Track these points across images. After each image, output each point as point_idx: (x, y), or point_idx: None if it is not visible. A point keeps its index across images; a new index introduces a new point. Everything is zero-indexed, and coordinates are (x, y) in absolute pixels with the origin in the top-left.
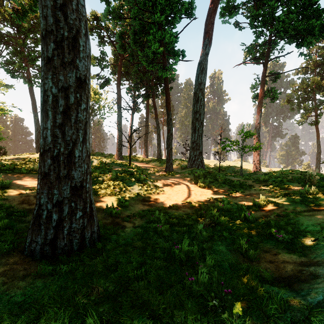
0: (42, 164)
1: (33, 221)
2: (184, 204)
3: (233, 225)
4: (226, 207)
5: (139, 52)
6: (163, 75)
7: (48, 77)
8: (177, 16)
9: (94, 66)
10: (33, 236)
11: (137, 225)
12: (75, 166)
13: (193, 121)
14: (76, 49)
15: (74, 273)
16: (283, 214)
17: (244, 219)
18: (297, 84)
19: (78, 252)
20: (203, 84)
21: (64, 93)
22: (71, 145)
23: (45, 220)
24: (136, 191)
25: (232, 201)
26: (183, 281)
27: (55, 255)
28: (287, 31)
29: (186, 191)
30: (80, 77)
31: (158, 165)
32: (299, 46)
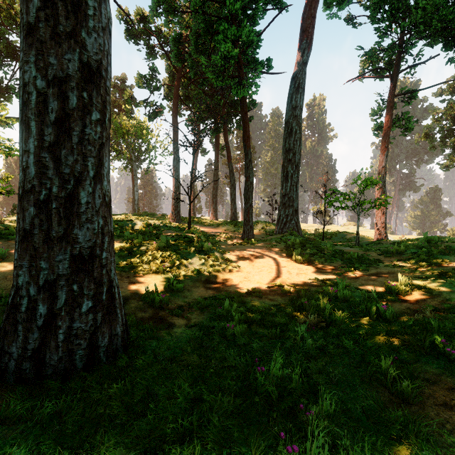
0: (20, 216)
1: (6, 316)
2: (272, 289)
3: (357, 326)
4: (342, 294)
5: (203, 59)
6: (238, 93)
7: (29, 60)
8: (261, 6)
9: (140, 88)
10: (4, 343)
11: (194, 323)
12: (79, 219)
13: (284, 164)
14: (81, 12)
15: (63, 419)
16: (445, 308)
17: (376, 316)
18: (440, 109)
19: (84, 372)
20: (299, 109)
21: (58, 89)
22: (71, 182)
23: (24, 315)
24: (196, 266)
25: (350, 284)
26: (274, 450)
27: (42, 379)
28: (430, 24)
29: (274, 268)
30: (88, 62)
31: (231, 229)
32: (448, 48)
